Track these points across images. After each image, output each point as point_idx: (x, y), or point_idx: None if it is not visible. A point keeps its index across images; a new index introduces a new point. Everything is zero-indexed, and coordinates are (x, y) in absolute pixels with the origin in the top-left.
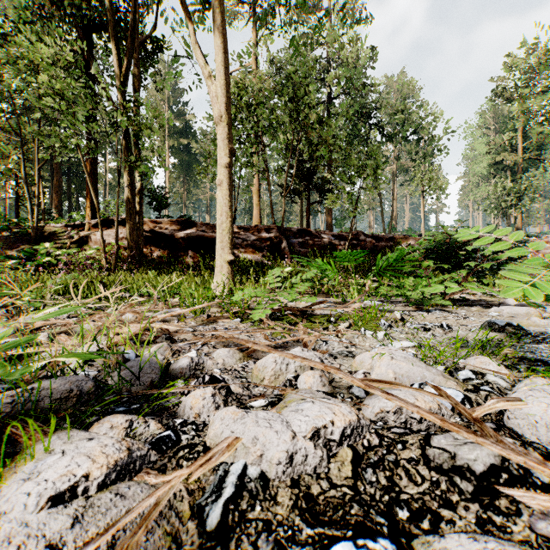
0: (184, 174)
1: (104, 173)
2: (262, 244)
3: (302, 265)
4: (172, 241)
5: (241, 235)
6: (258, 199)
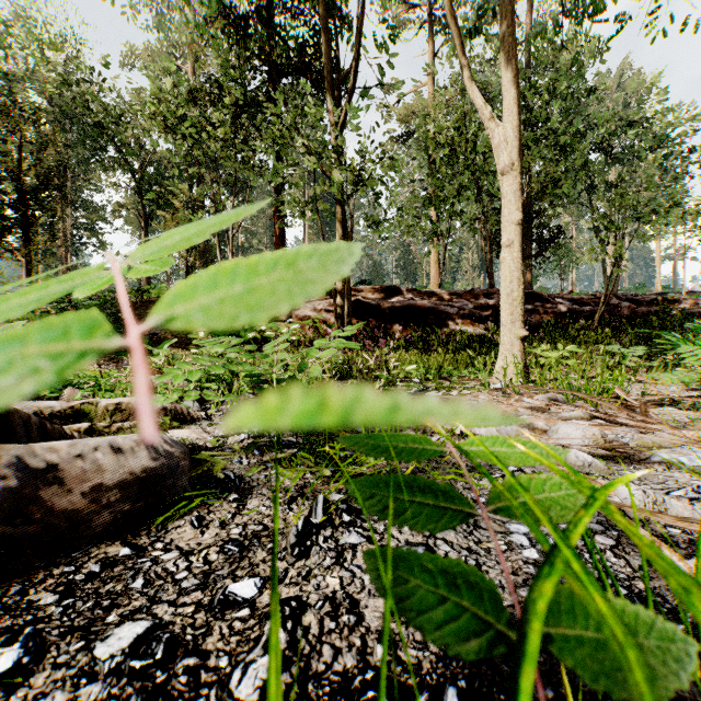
0: (324, 229)
1: (236, 233)
2: (482, 313)
3: (539, 339)
4: (377, 312)
5: (455, 303)
6: (437, 255)
